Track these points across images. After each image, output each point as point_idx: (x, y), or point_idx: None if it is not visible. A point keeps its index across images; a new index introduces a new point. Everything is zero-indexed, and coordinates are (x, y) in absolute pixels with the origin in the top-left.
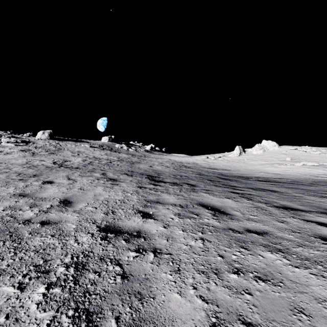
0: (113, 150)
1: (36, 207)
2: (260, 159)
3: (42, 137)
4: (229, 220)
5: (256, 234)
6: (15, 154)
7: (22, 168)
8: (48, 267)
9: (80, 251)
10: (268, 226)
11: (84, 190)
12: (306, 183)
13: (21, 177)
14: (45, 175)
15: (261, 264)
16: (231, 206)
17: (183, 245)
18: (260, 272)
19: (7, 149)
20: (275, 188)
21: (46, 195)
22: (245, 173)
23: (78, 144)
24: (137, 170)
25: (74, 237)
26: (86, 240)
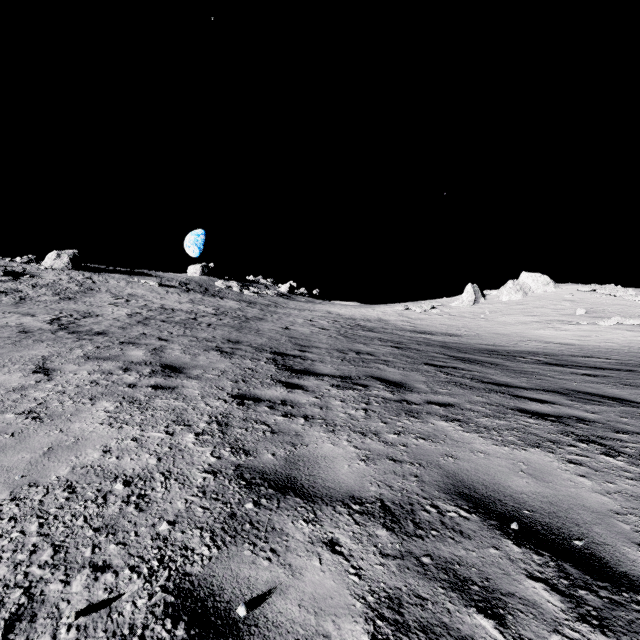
0: (210, 293)
1: None
2: (520, 312)
3: (56, 265)
4: None
5: None
6: None
7: None
8: None
9: None
10: None
11: (32, 421)
12: None
13: None
14: None
15: None
16: (585, 500)
17: None
18: None
19: None
20: (612, 388)
21: None
22: (496, 343)
23: (135, 279)
24: (250, 339)
25: None
26: None
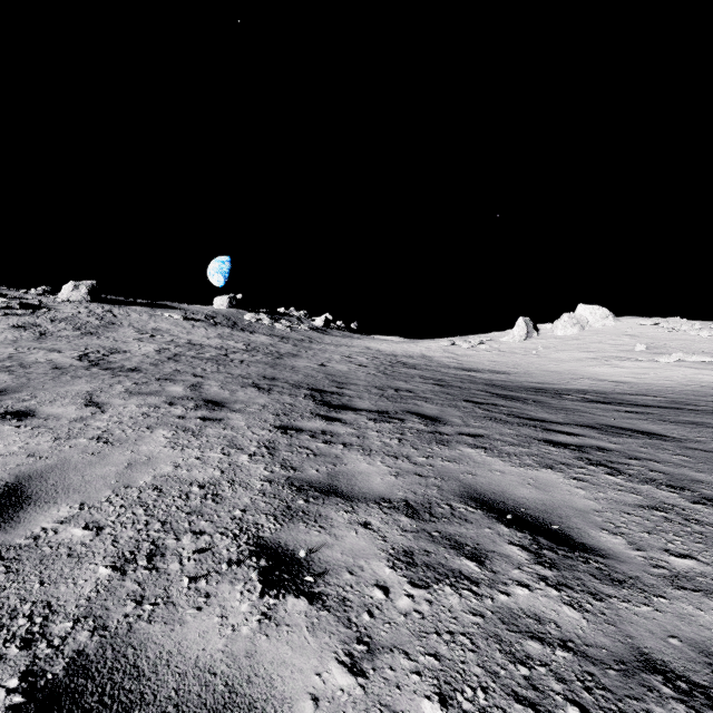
0: (239, 327)
1: None
2: (575, 348)
3: (73, 297)
4: (608, 590)
5: None
6: None
7: None
8: None
9: None
10: None
11: (105, 445)
12: (710, 407)
13: None
14: (29, 391)
15: None
16: (574, 503)
17: None
18: None
19: None
20: (648, 424)
21: None
22: (546, 380)
23: (158, 312)
24: (286, 376)
25: None
26: None
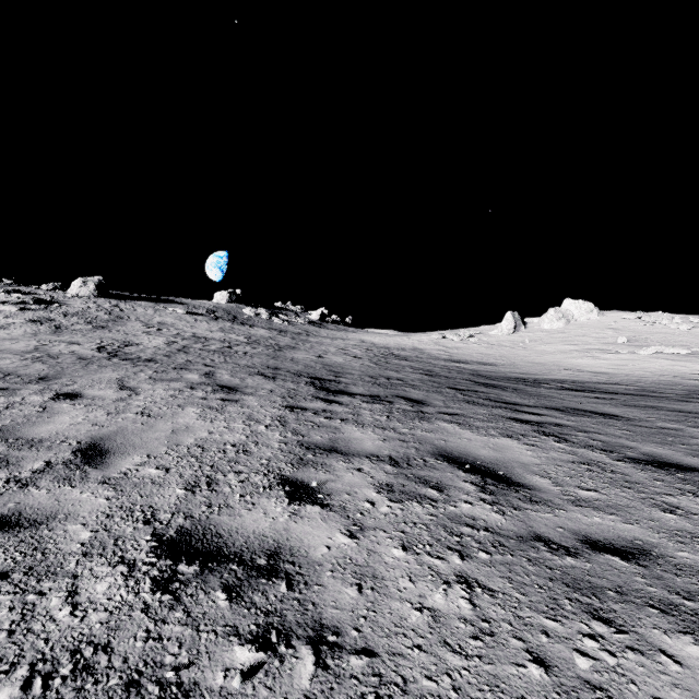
0: (239, 321)
1: (3, 468)
2: (561, 341)
3: (82, 292)
4: (526, 506)
5: (618, 556)
6: (16, 328)
7: (19, 362)
8: None
9: (69, 644)
10: (639, 524)
11: (149, 418)
12: (674, 394)
13: (6, 382)
14: (68, 378)
15: None
16: (521, 459)
17: (410, 609)
18: None
19: (1, 318)
20: (609, 407)
21: (47, 433)
22: (530, 371)
23: (162, 307)
24: (287, 366)
25: (72, 579)
26: (102, 594)
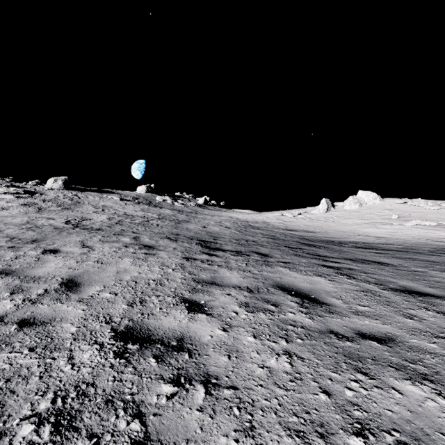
0: (153, 204)
1: (20, 293)
2: (356, 217)
3: (54, 186)
4: (326, 315)
5: (376, 341)
6: (14, 209)
7: (18, 230)
8: (2, 424)
9: (72, 382)
10: (391, 325)
11: (102, 264)
12: (425, 250)
13: (13, 243)
14: (50, 240)
15: (402, 410)
16: (325, 289)
17: (257, 367)
18: (404, 430)
19: (4, 203)
20: (383, 258)
21: (42, 273)
22: (336, 236)
23: (104, 196)
24: (184, 233)
25: (69, 351)
26: (87, 359)
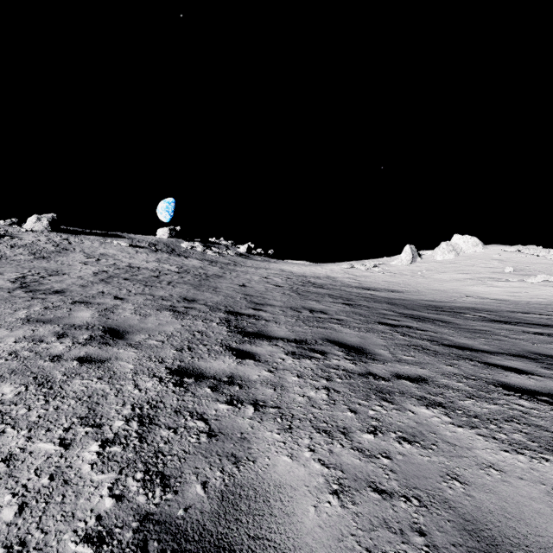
0: (176, 252)
1: None
2: (453, 270)
3: (36, 227)
4: None
5: None
6: None
7: None
8: None
9: None
10: None
11: None
12: None
13: None
14: None
15: None
16: None
17: None
18: None
19: None
20: None
21: None
22: (436, 298)
23: (108, 241)
24: (207, 297)
25: None
26: None
